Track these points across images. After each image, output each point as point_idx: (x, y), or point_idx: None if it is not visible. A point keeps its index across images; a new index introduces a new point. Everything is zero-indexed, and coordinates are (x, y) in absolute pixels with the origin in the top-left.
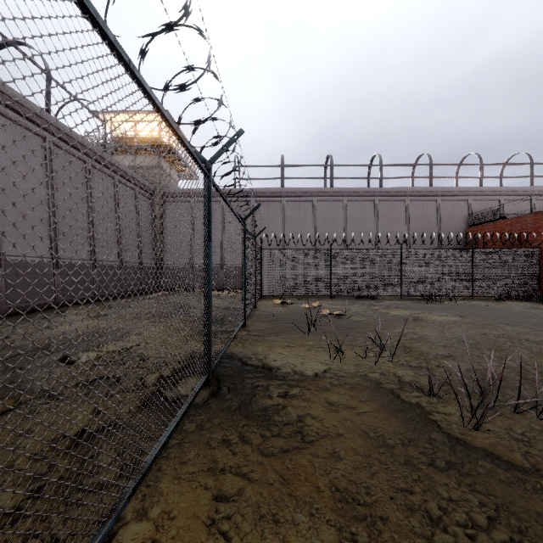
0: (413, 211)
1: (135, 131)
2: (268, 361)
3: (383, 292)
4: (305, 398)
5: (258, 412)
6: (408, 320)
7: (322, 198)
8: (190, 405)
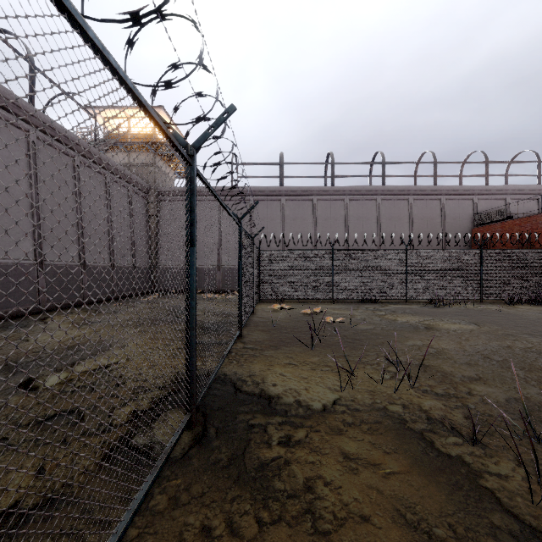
0: (417, 211)
1: (128, 127)
2: (266, 386)
3: (387, 295)
4: (314, 447)
5: (252, 474)
6: (419, 329)
7: (323, 196)
8: (160, 470)
